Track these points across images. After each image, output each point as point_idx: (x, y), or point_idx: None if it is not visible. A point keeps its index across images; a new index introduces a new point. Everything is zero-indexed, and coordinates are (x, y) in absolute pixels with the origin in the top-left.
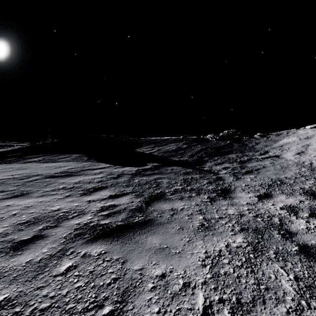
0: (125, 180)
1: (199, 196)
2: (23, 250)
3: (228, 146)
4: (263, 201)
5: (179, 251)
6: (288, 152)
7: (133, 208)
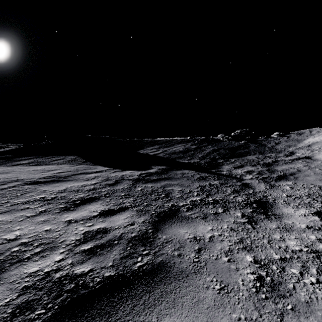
0: (124, 188)
1: (228, 212)
2: None
3: (244, 146)
4: None
5: None
6: (320, 152)
7: (133, 235)
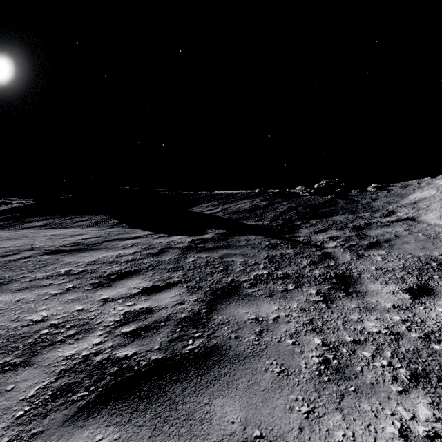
0: (172, 258)
1: (300, 289)
2: None
3: (330, 203)
4: (424, 302)
5: None
6: (428, 212)
7: (183, 316)
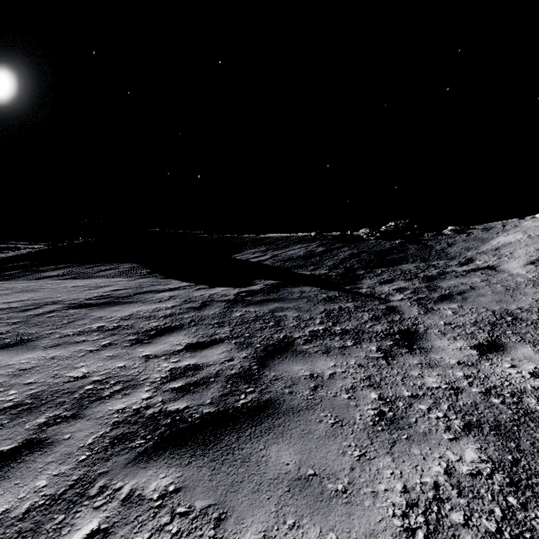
0: (216, 313)
1: (360, 346)
2: None
3: (399, 249)
4: (491, 358)
5: (344, 487)
6: (511, 260)
7: (233, 372)
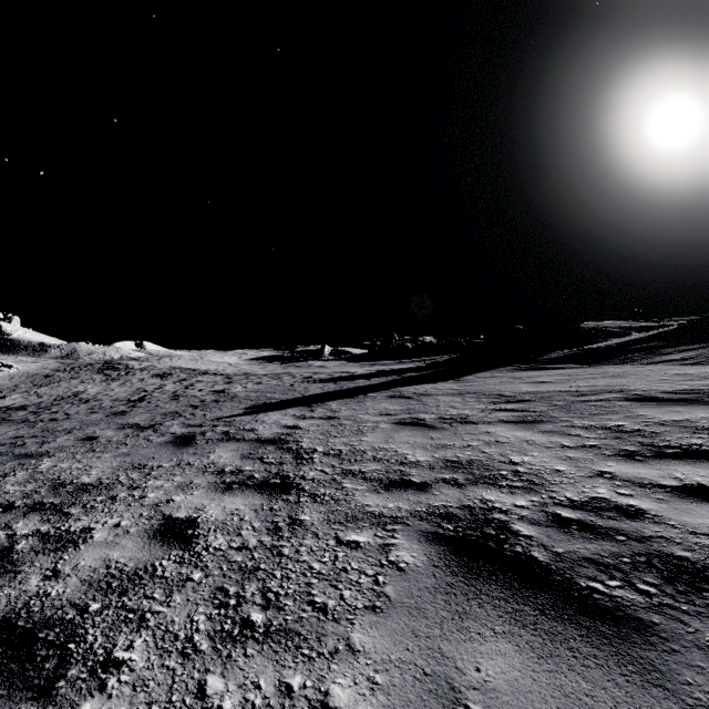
0: None
1: None
2: (387, 491)
3: None
4: None
5: None
6: None
7: (678, 553)
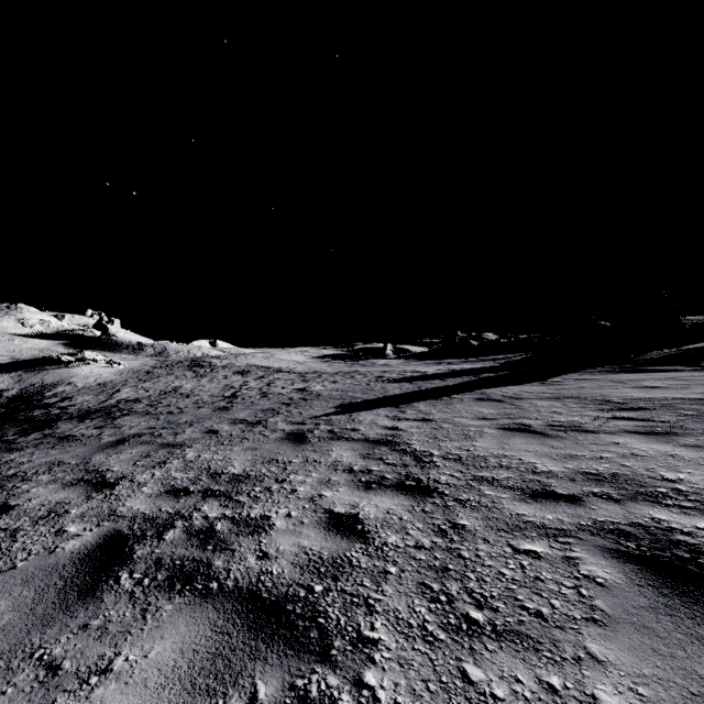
0: None
1: None
2: (536, 501)
3: None
4: None
5: None
6: None
7: None
